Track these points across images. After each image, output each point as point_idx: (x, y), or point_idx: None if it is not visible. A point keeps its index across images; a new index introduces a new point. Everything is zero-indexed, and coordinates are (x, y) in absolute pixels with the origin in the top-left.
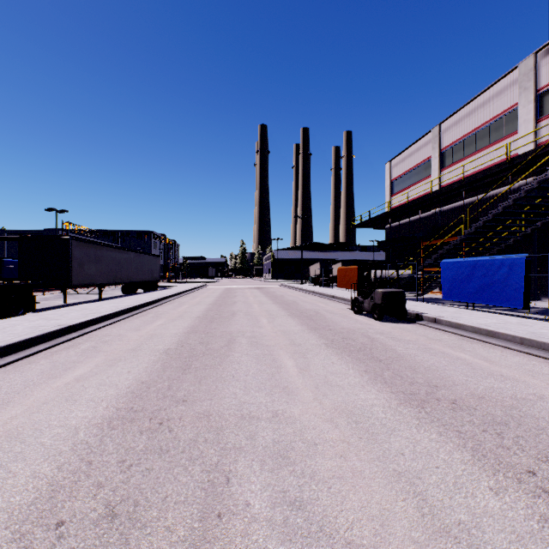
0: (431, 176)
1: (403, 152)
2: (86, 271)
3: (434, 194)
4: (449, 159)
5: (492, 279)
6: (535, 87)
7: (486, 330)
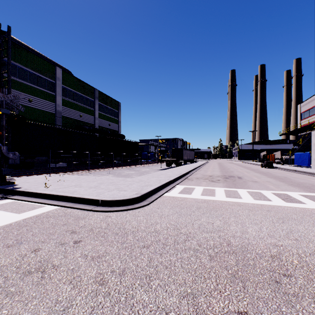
0: None
1: (305, 100)
2: (184, 156)
3: (309, 125)
4: None
5: (303, 158)
6: None
7: (284, 168)
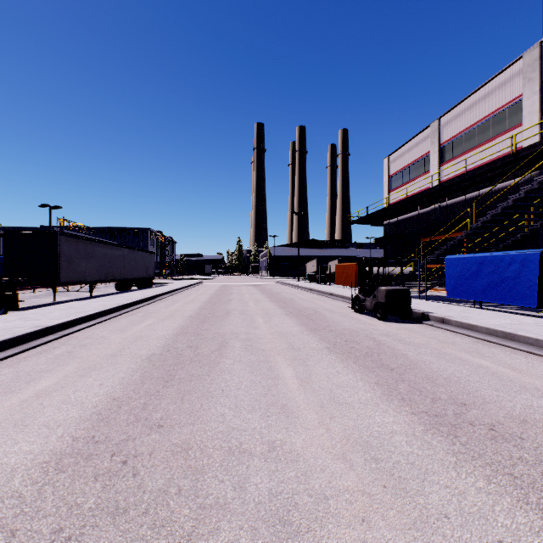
0: (431, 171)
1: (401, 147)
2: (75, 268)
3: (434, 189)
4: (449, 153)
5: (502, 276)
6: (540, 77)
7: (503, 332)
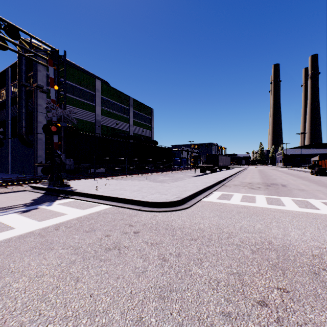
0: None
1: None
2: (219, 162)
3: None
4: None
5: None
6: None
7: None
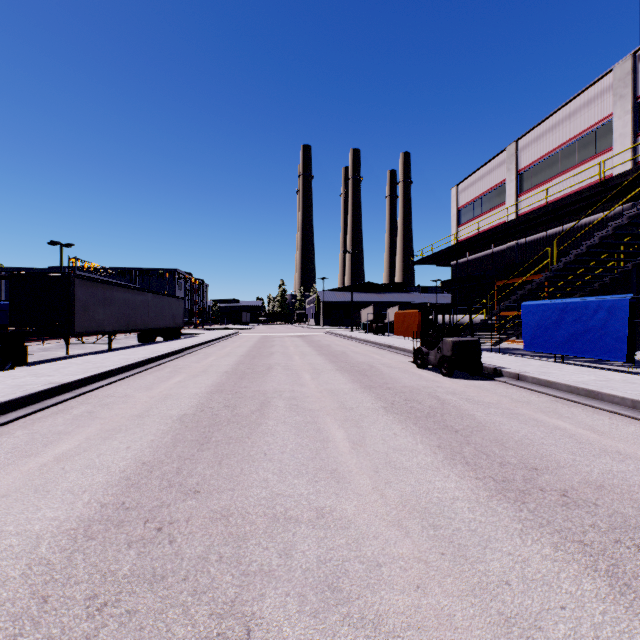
0: (506, 203)
1: (472, 174)
2: (92, 316)
3: (510, 223)
4: (528, 182)
5: (587, 325)
6: (633, 94)
7: (586, 390)
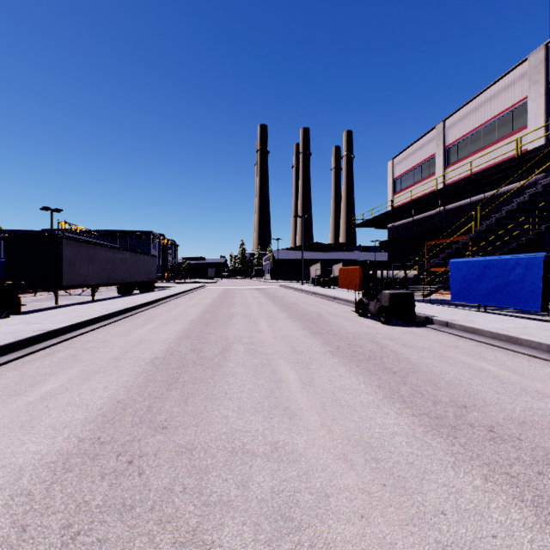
0: (436, 174)
1: (406, 149)
2: (77, 271)
3: (439, 192)
4: (454, 156)
5: (506, 279)
6: (546, 79)
7: (507, 336)
